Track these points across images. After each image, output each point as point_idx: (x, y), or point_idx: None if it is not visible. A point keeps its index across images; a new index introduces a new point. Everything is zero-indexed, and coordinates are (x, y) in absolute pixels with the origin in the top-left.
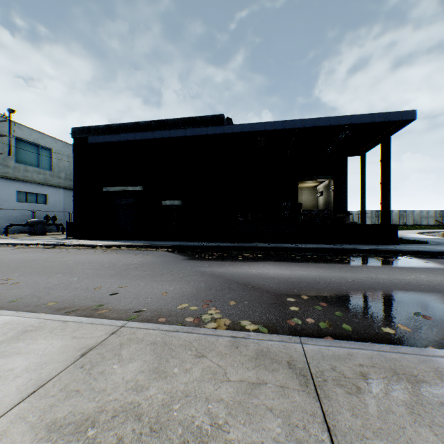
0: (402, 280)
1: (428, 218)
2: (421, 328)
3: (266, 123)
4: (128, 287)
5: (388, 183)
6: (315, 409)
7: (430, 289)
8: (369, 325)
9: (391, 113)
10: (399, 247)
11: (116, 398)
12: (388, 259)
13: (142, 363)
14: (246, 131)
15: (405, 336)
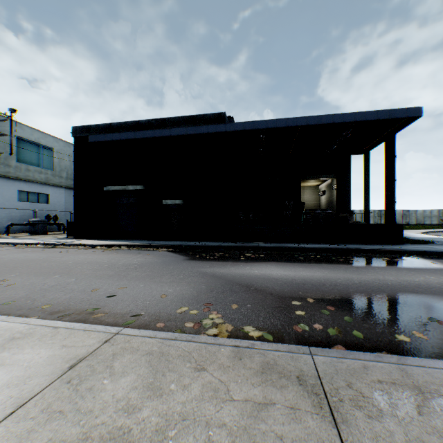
0: (411, 282)
1: (431, 217)
2: (438, 335)
3: (268, 120)
4: (126, 289)
5: (393, 182)
6: (332, 438)
7: (442, 292)
8: (381, 332)
9: (396, 110)
10: (405, 247)
11: (104, 422)
12: (394, 259)
13: (136, 377)
14: (248, 129)
15: (422, 344)
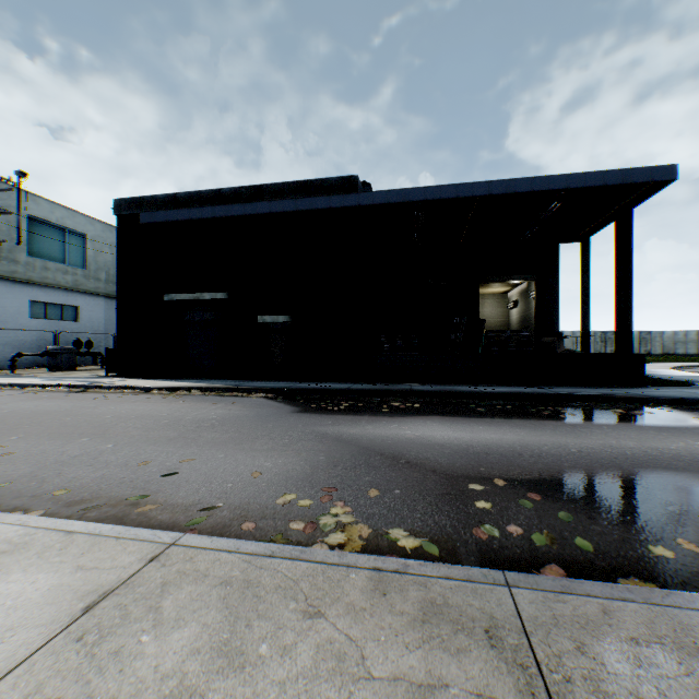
0: (665, 451)
1: (687, 343)
2: None
3: (427, 188)
4: (196, 462)
5: (629, 286)
6: None
7: None
8: (623, 540)
9: (635, 170)
10: (649, 391)
11: None
12: (632, 412)
13: (199, 629)
14: (394, 202)
15: (695, 563)
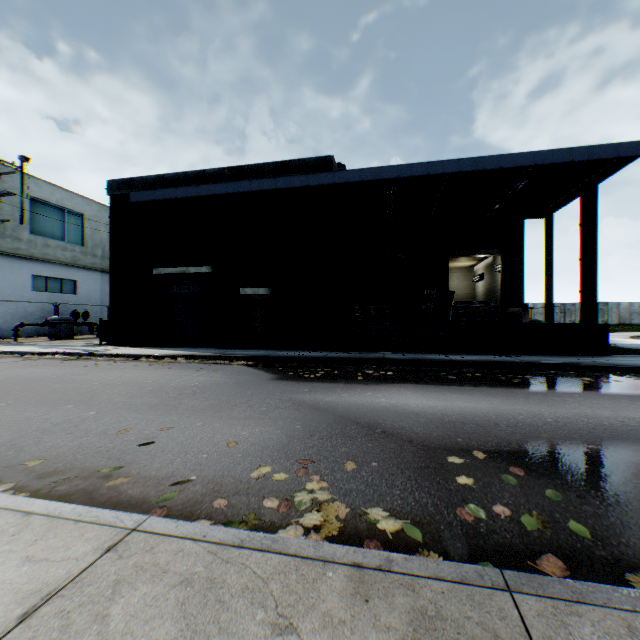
0: None
1: None
2: None
3: (399, 166)
4: (174, 430)
5: (593, 259)
6: None
7: None
8: (621, 524)
9: (601, 147)
10: (614, 360)
11: None
12: (600, 380)
13: None
14: (368, 180)
15: None
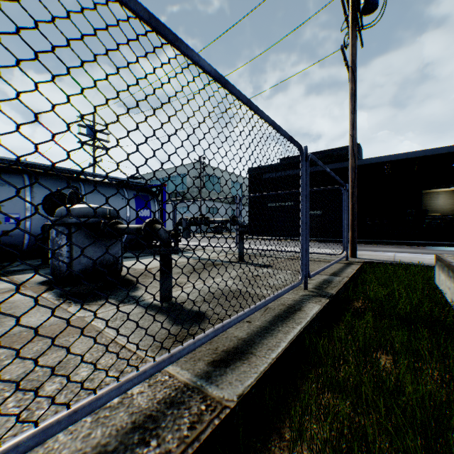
0: None
1: None
2: None
3: (391, 155)
4: None
5: None
6: (392, 255)
7: None
8: None
9: None
10: None
11: None
12: None
13: None
14: (374, 162)
15: None
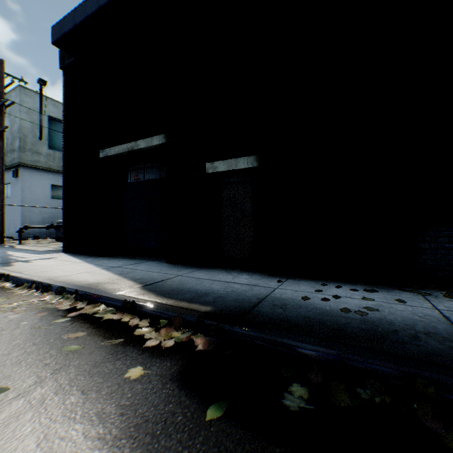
0: None
1: None
2: None
3: None
4: None
5: None
6: None
7: None
8: None
9: None
10: None
11: None
12: None
13: None
14: None
15: None
